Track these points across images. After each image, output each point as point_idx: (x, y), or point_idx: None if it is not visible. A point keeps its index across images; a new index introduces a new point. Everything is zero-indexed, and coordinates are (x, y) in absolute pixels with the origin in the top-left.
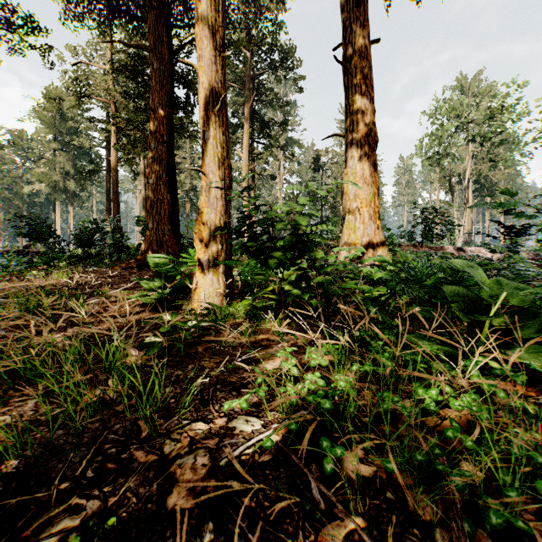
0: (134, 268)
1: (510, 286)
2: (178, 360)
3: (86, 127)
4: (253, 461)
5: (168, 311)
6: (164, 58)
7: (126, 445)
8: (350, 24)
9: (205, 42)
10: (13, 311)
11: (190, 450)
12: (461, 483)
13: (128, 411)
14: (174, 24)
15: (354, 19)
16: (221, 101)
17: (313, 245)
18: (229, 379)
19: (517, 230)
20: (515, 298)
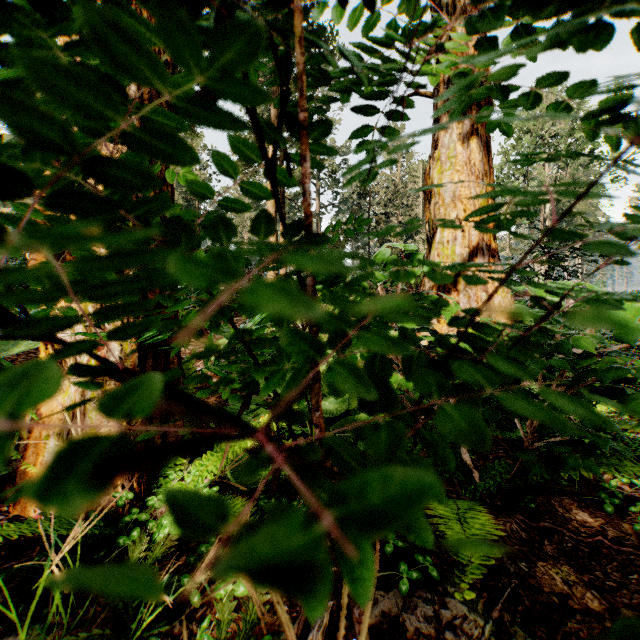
0: None
1: None
2: None
3: None
4: None
5: None
6: None
7: None
8: None
9: None
10: None
11: None
12: None
13: None
14: None
15: None
16: None
17: None
18: None
19: None
20: None
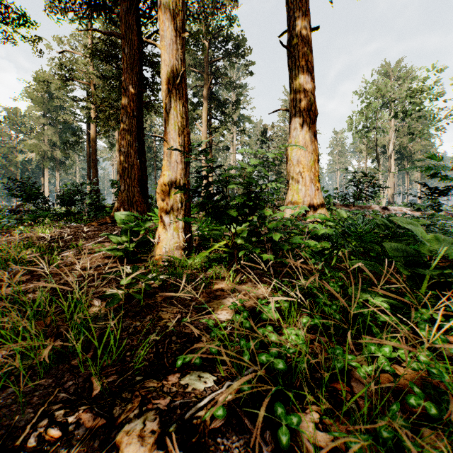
0: (108, 224)
1: (447, 241)
2: (137, 310)
3: (70, 105)
4: (204, 427)
5: (133, 262)
6: (134, 44)
7: (75, 406)
8: (293, 14)
9: (166, 23)
10: None
11: (140, 413)
12: None
13: (82, 366)
14: (143, 16)
15: (297, 9)
16: (180, 75)
17: (264, 203)
18: (184, 331)
19: (440, 191)
20: None
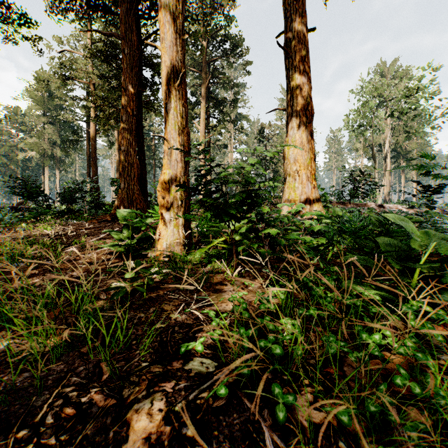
0: (108, 221)
1: (437, 237)
2: (141, 303)
3: (70, 104)
4: (207, 406)
5: (135, 258)
6: (134, 45)
7: (87, 389)
8: (290, 16)
9: (167, 26)
10: (0, 258)
11: (148, 394)
12: (421, 442)
13: (91, 353)
14: (143, 17)
15: (294, 11)
16: (181, 76)
17: (261, 200)
18: (186, 321)
19: (433, 189)
20: (443, 248)
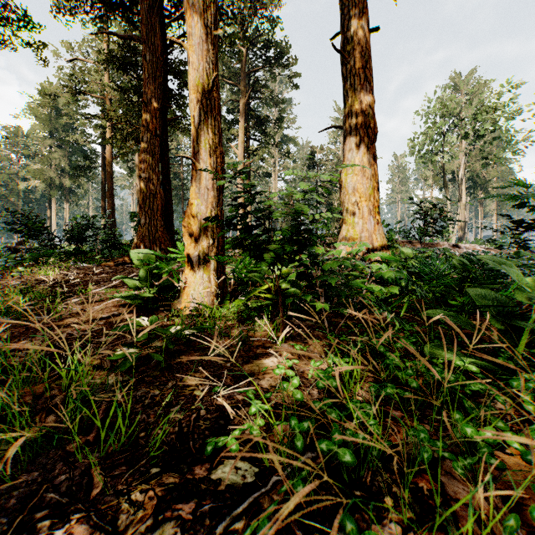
0: (125, 264)
1: None
2: (157, 374)
3: (81, 123)
4: None
5: (154, 311)
6: (157, 49)
7: (66, 513)
8: (348, 12)
9: (195, 18)
10: None
11: (155, 523)
12: None
13: (79, 453)
14: (168, 16)
15: (353, 6)
16: (212, 81)
17: (316, 238)
18: (216, 402)
19: (527, 225)
20: None
